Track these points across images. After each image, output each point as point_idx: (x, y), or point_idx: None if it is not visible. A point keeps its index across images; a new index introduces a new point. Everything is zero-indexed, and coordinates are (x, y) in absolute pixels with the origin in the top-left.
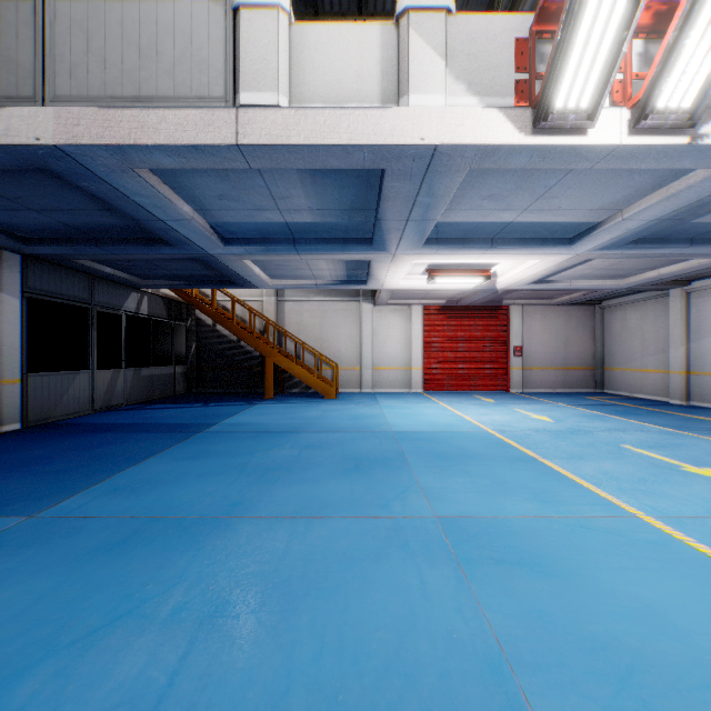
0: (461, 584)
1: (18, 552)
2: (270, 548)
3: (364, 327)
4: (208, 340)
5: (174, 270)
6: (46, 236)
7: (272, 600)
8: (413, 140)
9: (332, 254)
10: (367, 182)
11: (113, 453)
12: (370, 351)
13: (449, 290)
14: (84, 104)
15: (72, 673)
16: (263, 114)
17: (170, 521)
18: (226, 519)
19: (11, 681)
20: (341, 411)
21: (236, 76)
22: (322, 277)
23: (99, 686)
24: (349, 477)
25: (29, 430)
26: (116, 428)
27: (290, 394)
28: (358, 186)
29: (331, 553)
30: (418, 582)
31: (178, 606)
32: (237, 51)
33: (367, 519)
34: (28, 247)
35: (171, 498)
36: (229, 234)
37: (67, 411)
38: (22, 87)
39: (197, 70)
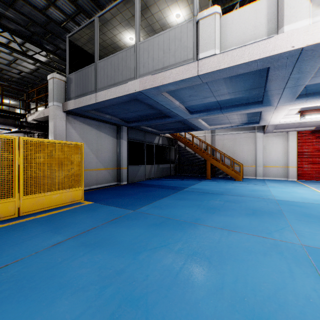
0: (317, 279)
1: (132, 220)
2: (212, 238)
3: (258, 145)
4: (182, 153)
5: (171, 126)
6: (133, 120)
7: (214, 256)
8: (287, 49)
9: (240, 111)
10: (259, 75)
11: (153, 194)
12: (261, 157)
13: (316, 121)
14: (147, 75)
15: (152, 257)
16: (208, 60)
17: (174, 220)
18: (194, 223)
19: (137, 254)
20: (244, 187)
21: (197, 48)
22: (234, 122)
23: (159, 263)
24: (249, 217)
25: (129, 184)
26: (152, 186)
27: (218, 177)
28: (254, 77)
29: (240, 246)
30: (288, 270)
31: (180, 248)
32: (198, 38)
33: (259, 237)
34: (128, 124)
35: (173, 212)
36: (192, 110)
37: (138, 179)
38: (131, 75)
39: (183, 51)
